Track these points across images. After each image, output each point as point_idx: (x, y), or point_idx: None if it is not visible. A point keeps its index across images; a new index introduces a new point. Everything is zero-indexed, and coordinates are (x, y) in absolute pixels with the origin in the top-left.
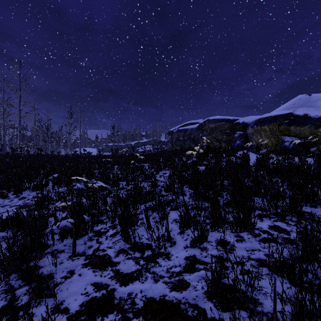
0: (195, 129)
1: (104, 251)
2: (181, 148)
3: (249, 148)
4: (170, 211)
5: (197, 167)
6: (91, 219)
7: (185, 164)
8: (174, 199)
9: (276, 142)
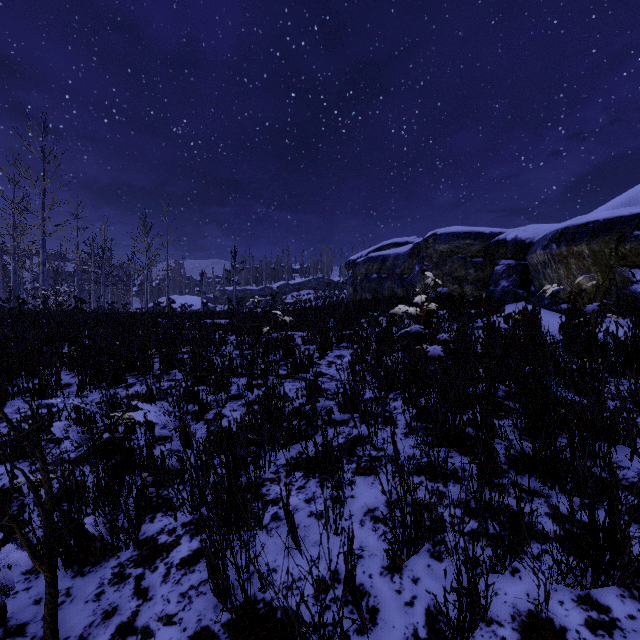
0: (404, 255)
1: (147, 635)
2: (375, 296)
3: (531, 298)
4: (356, 479)
5: (421, 347)
6: (109, 529)
7: (386, 334)
8: (365, 435)
9: (607, 283)
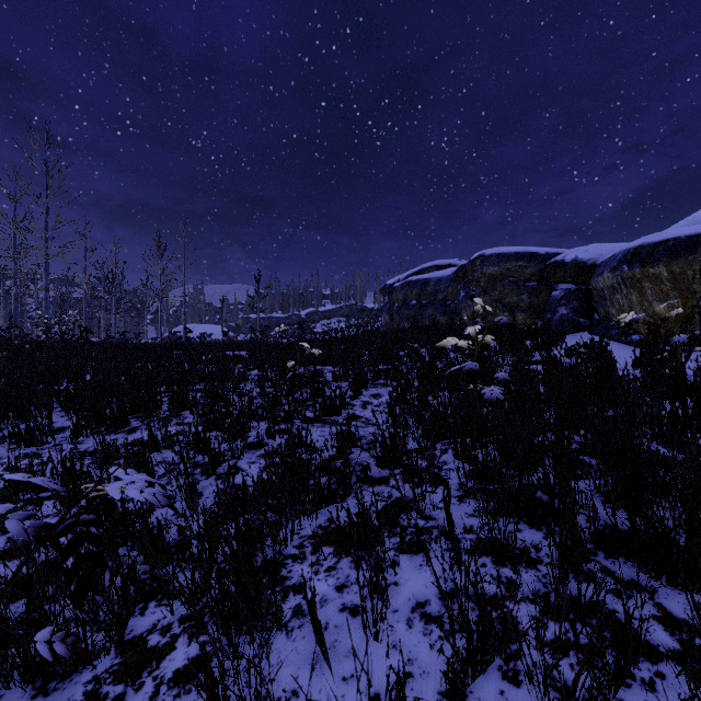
0: (447, 279)
1: None
2: (414, 325)
3: (595, 327)
4: (400, 558)
5: (475, 388)
6: (70, 646)
7: (429, 369)
8: (409, 498)
9: (689, 310)
